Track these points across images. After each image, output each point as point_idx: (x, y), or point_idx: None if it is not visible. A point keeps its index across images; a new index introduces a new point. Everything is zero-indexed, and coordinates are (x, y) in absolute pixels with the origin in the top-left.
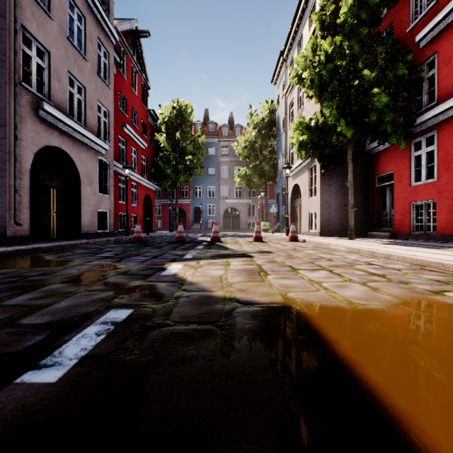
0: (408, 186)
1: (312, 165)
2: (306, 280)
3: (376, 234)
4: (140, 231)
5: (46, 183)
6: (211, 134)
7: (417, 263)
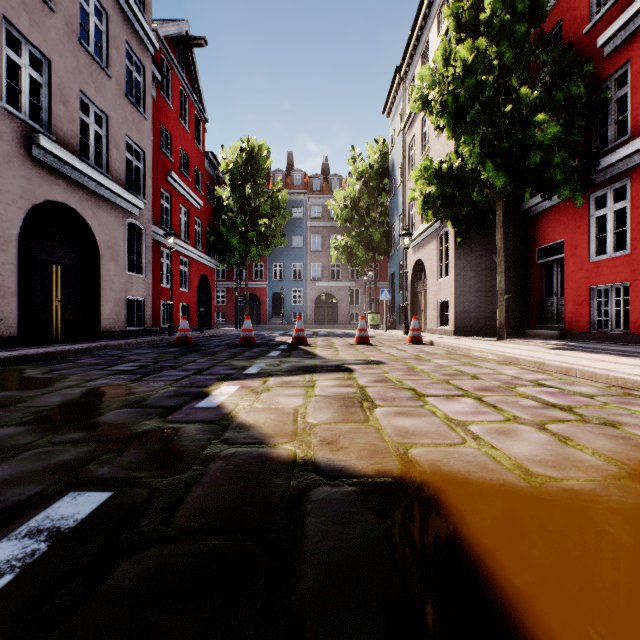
0: (585, 262)
1: (442, 232)
2: (440, 419)
3: (538, 333)
4: (187, 328)
5: (45, 257)
6: (296, 189)
7: (616, 384)
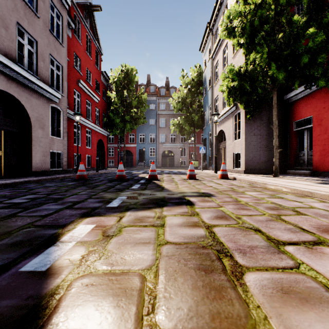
0: (328, 128)
1: (236, 113)
2: None
3: (295, 172)
4: (83, 169)
5: None
6: (152, 94)
7: None
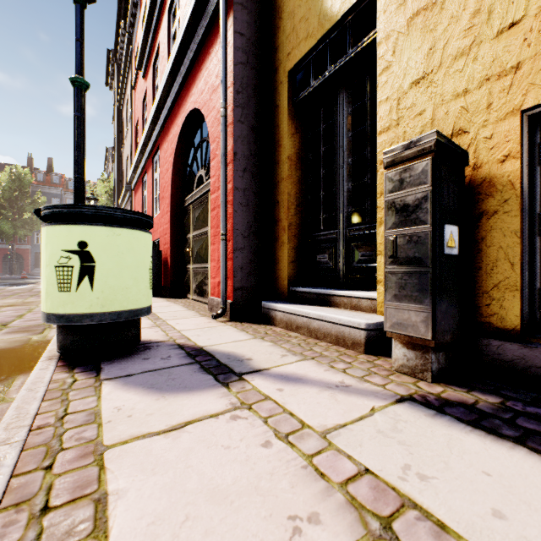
0: None
1: None
2: None
3: None
4: None
5: None
6: (55, 186)
7: None
